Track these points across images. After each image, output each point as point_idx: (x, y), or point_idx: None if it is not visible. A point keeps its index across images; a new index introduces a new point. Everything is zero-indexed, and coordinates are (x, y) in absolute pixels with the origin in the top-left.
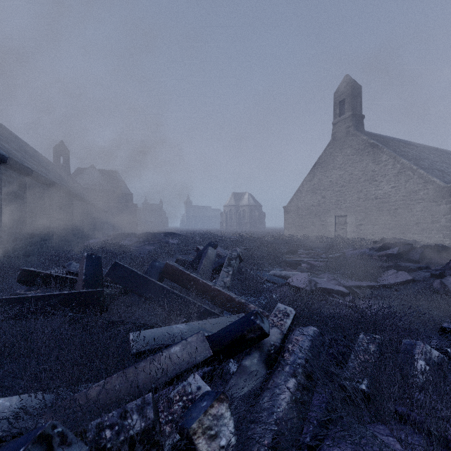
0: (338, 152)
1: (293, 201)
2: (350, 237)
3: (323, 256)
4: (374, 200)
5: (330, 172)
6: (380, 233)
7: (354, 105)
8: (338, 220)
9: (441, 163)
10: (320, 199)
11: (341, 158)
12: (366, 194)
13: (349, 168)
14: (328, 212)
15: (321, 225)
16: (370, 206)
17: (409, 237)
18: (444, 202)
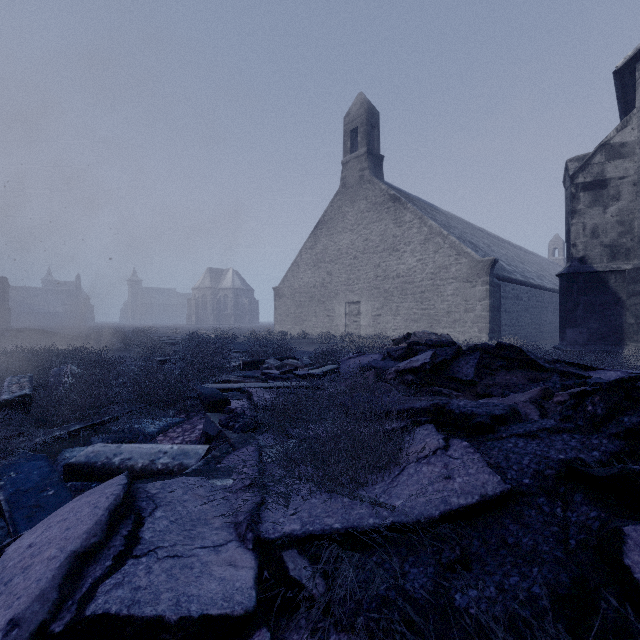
0: (349, 206)
1: (287, 279)
2: (365, 334)
3: (299, 373)
4: (396, 279)
5: (339, 236)
6: (404, 327)
7: (371, 138)
8: (349, 309)
9: (471, 236)
10: (326, 276)
11: (353, 216)
12: (386, 269)
13: (364, 231)
14: (336, 297)
15: (327, 317)
16: (390, 288)
17: (438, 332)
18: (480, 282)
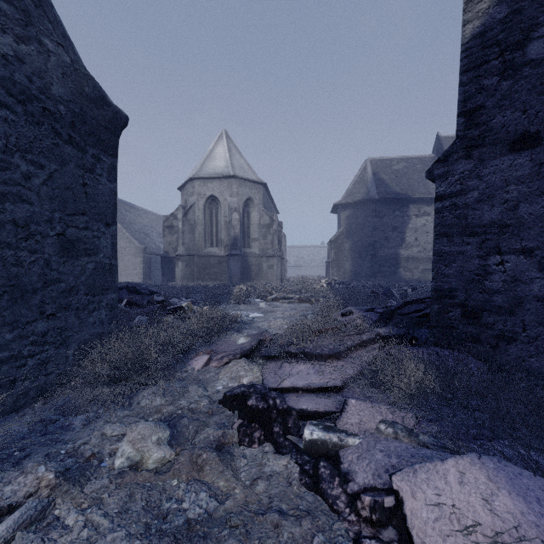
0: None
1: None
2: None
3: None
4: None
5: None
6: None
7: None
8: None
9: (150, 228)
10: None
11: None
12: None
13: None
14: None
15: None
16: None
17: (121, 279)
18: (139, 257)
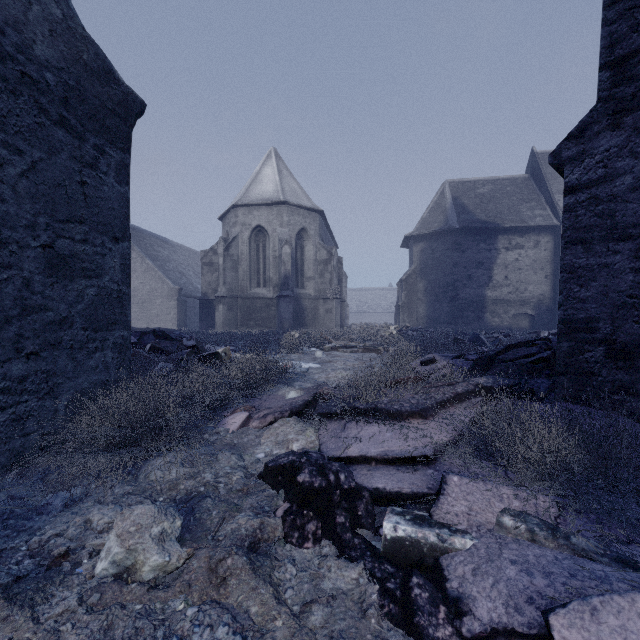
0: None
1: None
2: None
3: None
4: None
5: None
6: (132, 324)
7: None
8: None
9: (186, 266)
10: None
11: None
12: None
13: None
14: None
15: None
16: None
17: (152, 326)
18: (173, 299)
